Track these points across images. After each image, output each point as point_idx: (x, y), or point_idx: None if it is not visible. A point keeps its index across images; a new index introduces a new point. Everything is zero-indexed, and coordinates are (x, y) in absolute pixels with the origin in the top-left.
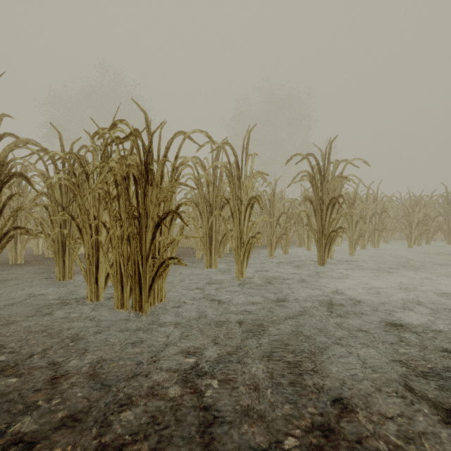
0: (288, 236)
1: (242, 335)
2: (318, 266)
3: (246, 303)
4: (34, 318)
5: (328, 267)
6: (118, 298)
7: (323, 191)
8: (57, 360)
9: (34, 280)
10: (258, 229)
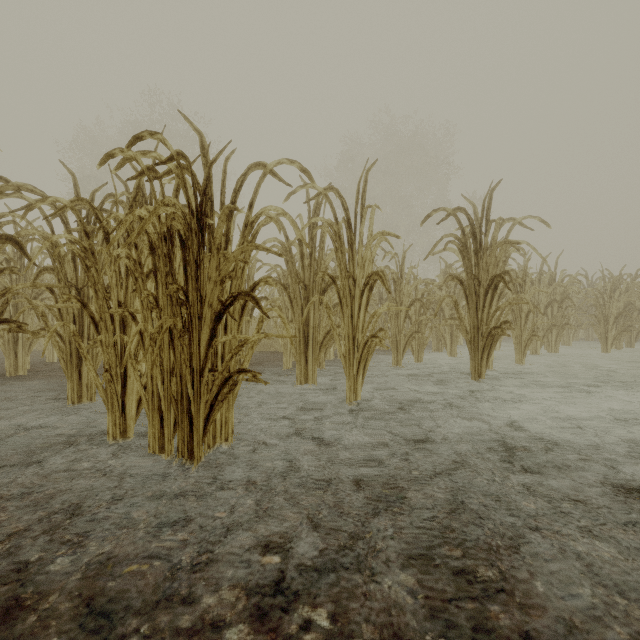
0: (423, 335)
1: (361, 506)
2: (472, 380)
3: (364, 444)
4: (17, 469)
5: (486, 383)
6: (154, 436)
7: (480, 265)
8: (32, 557)
9: (36, 402)
10: (377, 324)
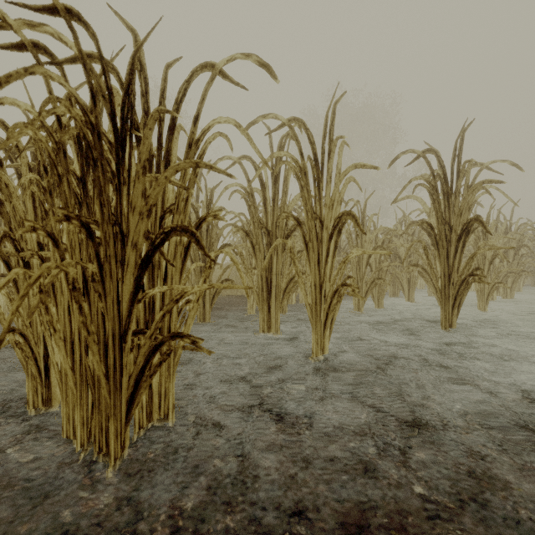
0: (386, 282)
1: None
2: (442, 330)
3: (341, 424)
4: None
5: (457, 332)
6: (67, 417)
7: (451, 209)
8: None
9: None
10: None
